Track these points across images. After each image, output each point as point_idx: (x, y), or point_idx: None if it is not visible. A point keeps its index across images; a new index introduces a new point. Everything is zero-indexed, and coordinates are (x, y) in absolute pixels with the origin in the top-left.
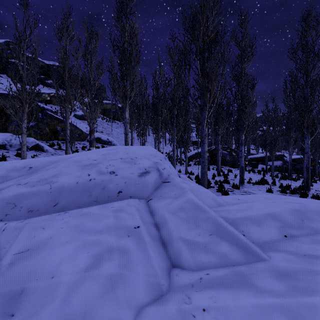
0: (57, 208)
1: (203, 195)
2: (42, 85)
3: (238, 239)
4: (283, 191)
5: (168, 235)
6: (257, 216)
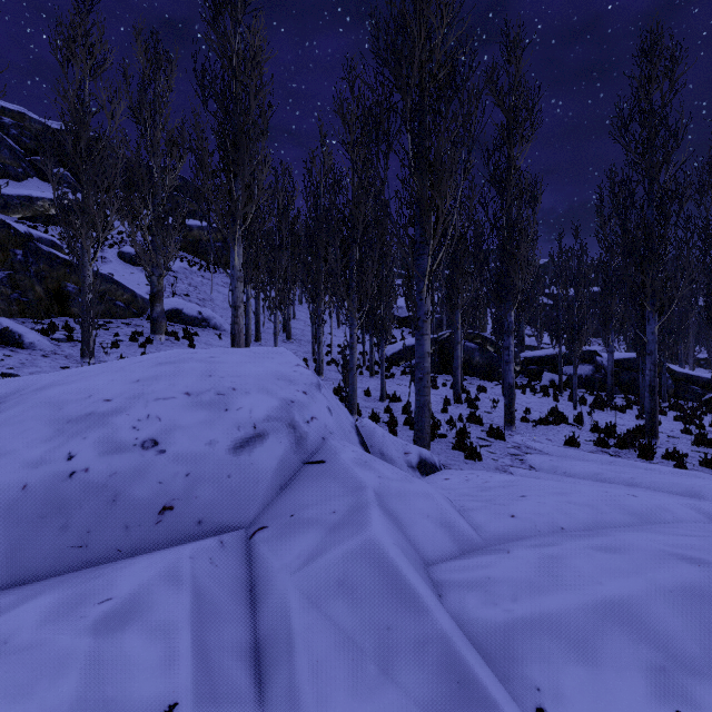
0: None
1: (414, 509)
2: (38, 178)
3: None
4: (601, 443)
5: None
6: (579, 617)
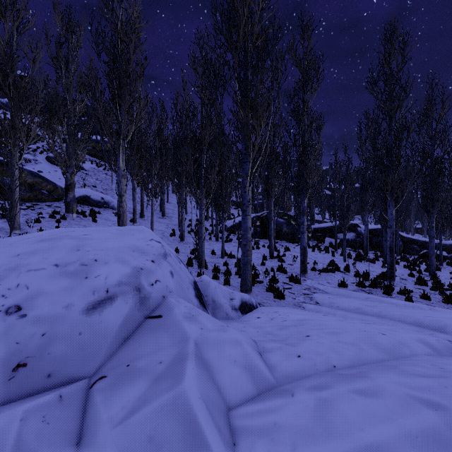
0: None
1: (225, 356)
2: None
3: None
4: (360, 285)
5: None
6: None
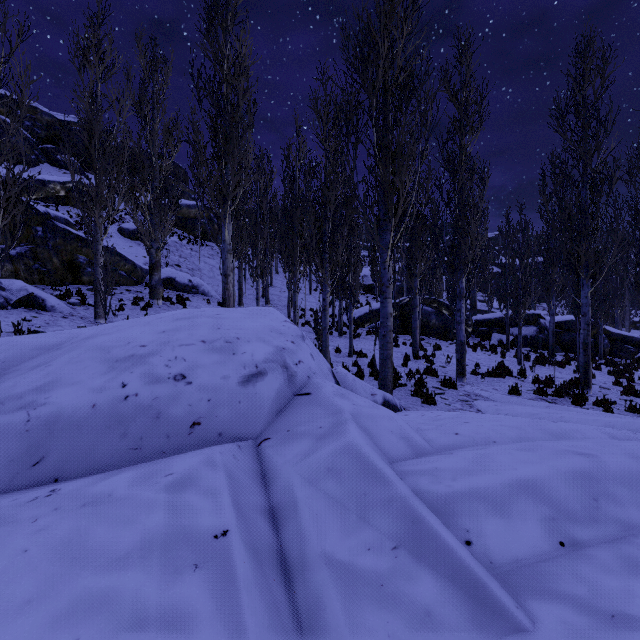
0: (40, 471)
1: (381, 427)
2: (49, 164)
3: (458, 563)
4: (540, 392)
5: (297, 545)
6: (499, 489)
